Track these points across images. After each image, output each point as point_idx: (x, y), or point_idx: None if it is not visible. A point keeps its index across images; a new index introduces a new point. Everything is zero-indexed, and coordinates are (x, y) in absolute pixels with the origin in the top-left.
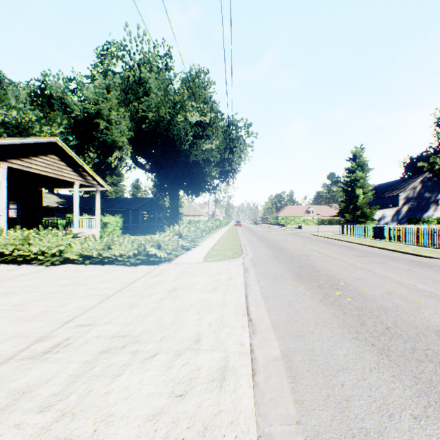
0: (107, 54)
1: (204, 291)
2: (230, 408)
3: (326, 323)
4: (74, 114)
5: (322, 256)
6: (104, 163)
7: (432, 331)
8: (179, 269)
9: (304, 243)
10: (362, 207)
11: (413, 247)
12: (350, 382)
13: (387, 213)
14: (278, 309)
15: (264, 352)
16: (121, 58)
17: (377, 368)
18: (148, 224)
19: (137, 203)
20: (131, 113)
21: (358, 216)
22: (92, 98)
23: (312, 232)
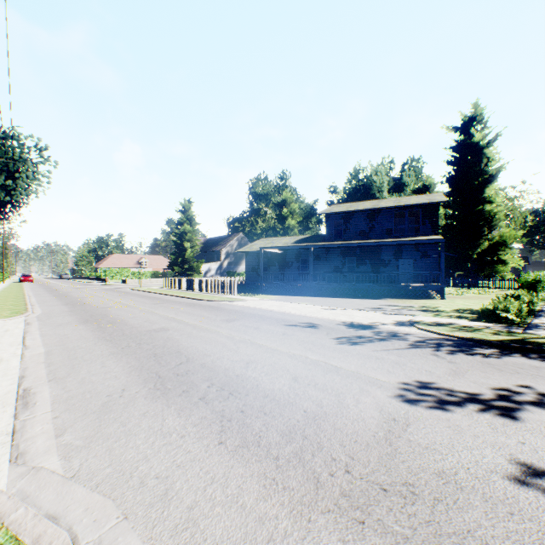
0: None
1: None
2: (5, 367)
3: (87, 338)
4: None
5: (124, 306)
6: None
7: (148, 331)
8: None
9: (116, 298)
10: (191, 260)
11: (204, 295)
12: (82, 350)
13: (213, 266)
14: (54, 338)
15: (33, 353)
16: None
17: (101, 345)
18: None
19: None
20: None
21: (187, 269)
22: None
23: (137, 286)
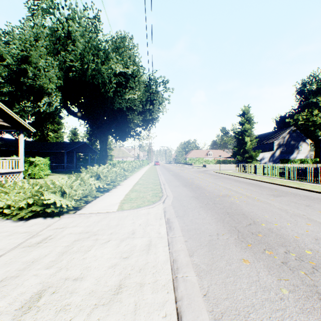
0: (38, 9)
1: (93, 307)
2: None
3: None
4: (6, 62)
5: (241, 196)
6: (36, 108)
7: None
8: (81, 227)
9: (215, 181)
10: (249, 151)
11: (310, 184)
12: None
13: (266, 155)
14: None
15: None
16: (49, 9)
17: None
18: (83, 164)
19: (72, 146)
20: (60, 63)
21: (246, 157)
22: (20, 45)
23: (214, 169)
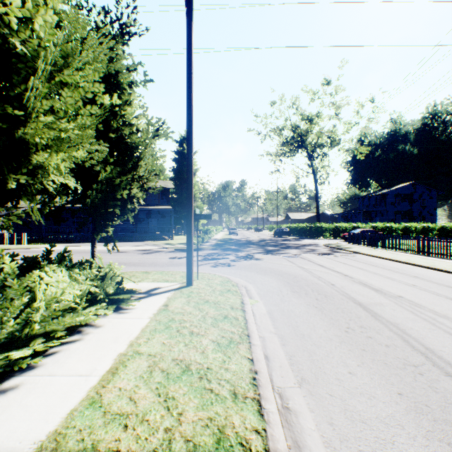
0: None
1: None
2: None
3: None
4: None
5: None
6: None
7: None
8: None
9: None
10: None
11: None
12: None
13: None
14: None
15: None
16: None
17: None
18: None
19: None
20: None
21: None
22: None
23: None
